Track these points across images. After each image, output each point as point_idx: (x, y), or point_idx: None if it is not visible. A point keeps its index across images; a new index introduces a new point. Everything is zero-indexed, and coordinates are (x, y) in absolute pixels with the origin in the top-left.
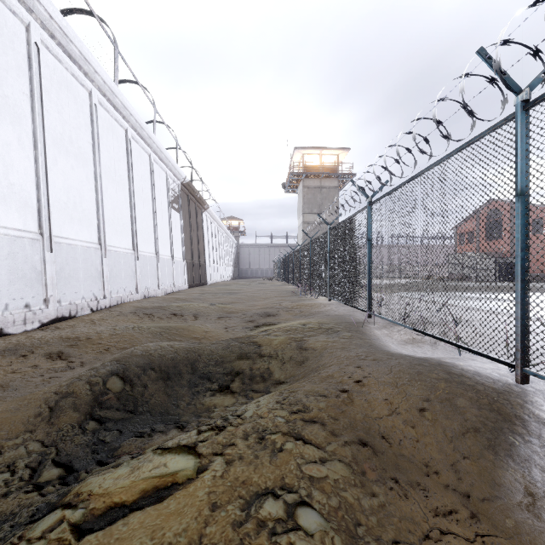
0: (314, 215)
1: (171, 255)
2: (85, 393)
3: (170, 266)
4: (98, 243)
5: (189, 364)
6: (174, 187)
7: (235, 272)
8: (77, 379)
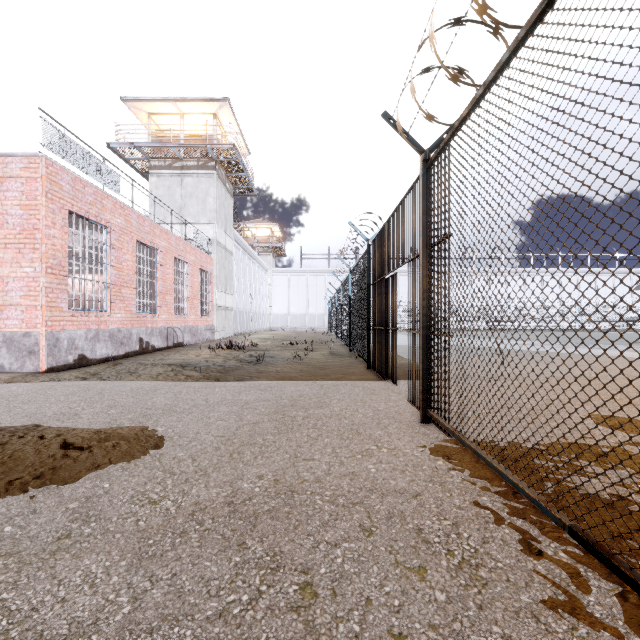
0: None
1: None
2: None
3: None
4: None
5: None
6: None
7: None
8: None
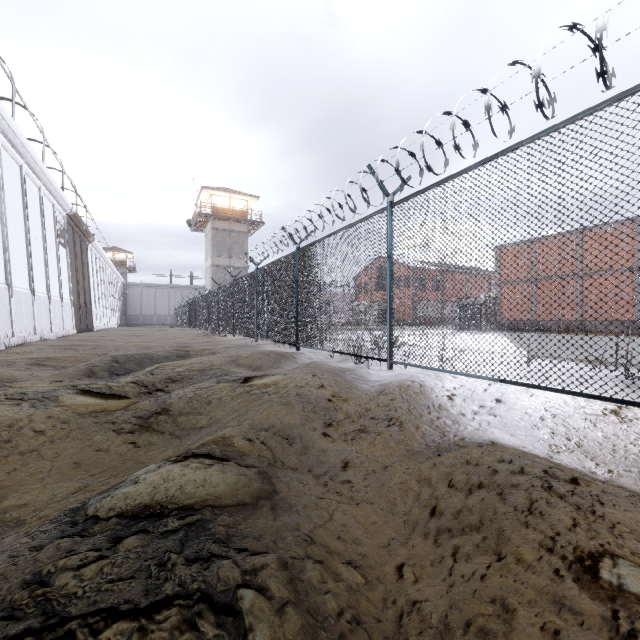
0: (224, 258)
1: (60, 296)
2: (103, 366)
3: (60, 308)
4: (5, 283)
5: (148, 359)
6: (60, 220)
7: (122, 318)
8: (94, 362)
